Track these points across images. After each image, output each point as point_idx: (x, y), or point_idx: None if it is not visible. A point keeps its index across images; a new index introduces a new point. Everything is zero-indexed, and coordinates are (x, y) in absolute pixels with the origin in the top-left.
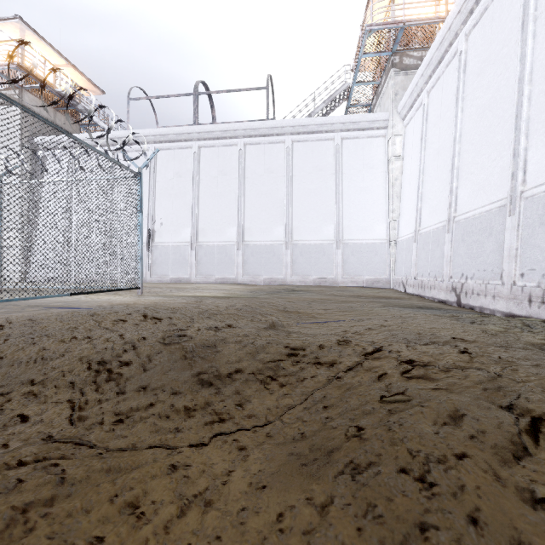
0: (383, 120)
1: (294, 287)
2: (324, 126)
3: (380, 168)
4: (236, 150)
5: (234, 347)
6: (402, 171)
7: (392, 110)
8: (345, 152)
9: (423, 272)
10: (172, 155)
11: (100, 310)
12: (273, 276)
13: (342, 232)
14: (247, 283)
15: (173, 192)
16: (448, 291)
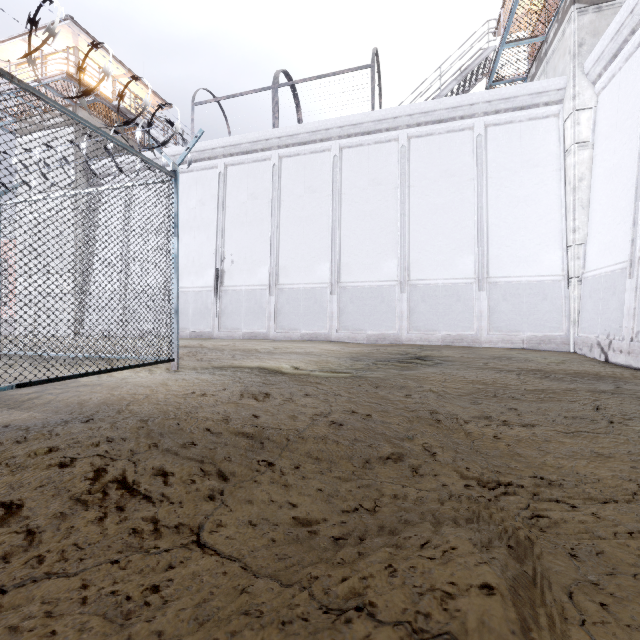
0: (556, 89)
1: (415, 349)
2: (459, 109)
3: (550, 165)
4: (329, 157)
5: None
6: (591, 166)
7: (573, 70)
8: (491, 146)
9: None
10: (245, 171)
11: (33, 435)
12: (382, 331)
13: (487, 265)
14: (344, 340)
15: (246, 219)
16: None
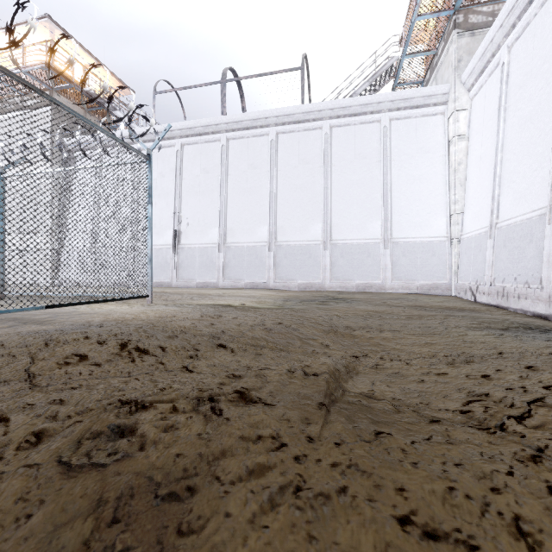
0: (442, 94)
1: (334, 294)
2: (369, 106)
3: (438, 151)
4: (267, 140)
5: (242, 511)
6: (467, 153)
7: (454, 80)
8: (394, 136)
9: (505, 277)
10: (199, 149)
11: (70, 332)
12: (309, 280)
13: (391, 228)
14: (279, 288)
15: (200, 189)
16: (551, 303)
